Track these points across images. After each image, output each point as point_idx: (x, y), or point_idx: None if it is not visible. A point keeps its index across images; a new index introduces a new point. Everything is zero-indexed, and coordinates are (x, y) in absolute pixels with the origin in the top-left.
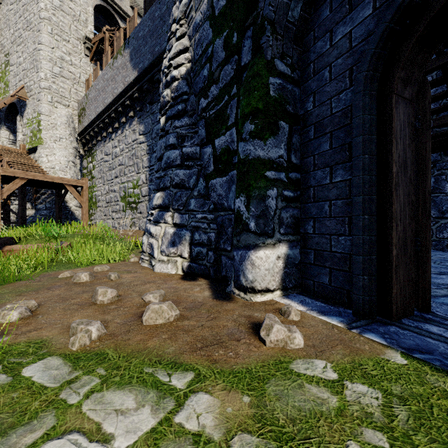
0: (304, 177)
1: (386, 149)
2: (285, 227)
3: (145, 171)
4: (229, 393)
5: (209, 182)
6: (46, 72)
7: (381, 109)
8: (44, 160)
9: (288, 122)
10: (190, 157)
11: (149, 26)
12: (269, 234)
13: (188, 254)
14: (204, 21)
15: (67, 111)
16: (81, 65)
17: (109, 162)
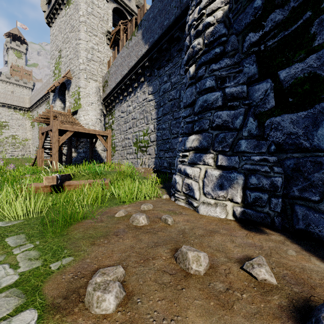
0: None
1: None
2: None
3: (154, 122)
4: None
5: (266, 120)
6: (83, 58)
7: None
8: (82, 119)
9: None
10: (234, 97)
11: (158, 7)
12: None
13: (241, 199)
14: None
15: (96, 84)
16: (104, 51)
17: (124, 117)
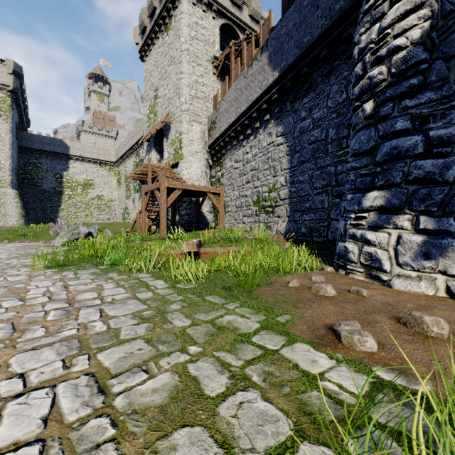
0: None
1: None
2: None
3: (285, 174)
4: None
5: None
6: (186, 96)
7: None
8: (185, 173)
9: None
10: (443, 141)
11: (294, 20)
12: None
13: None
14: None
15: (200, 127)
16: (210, 84)
17: (239, 168)
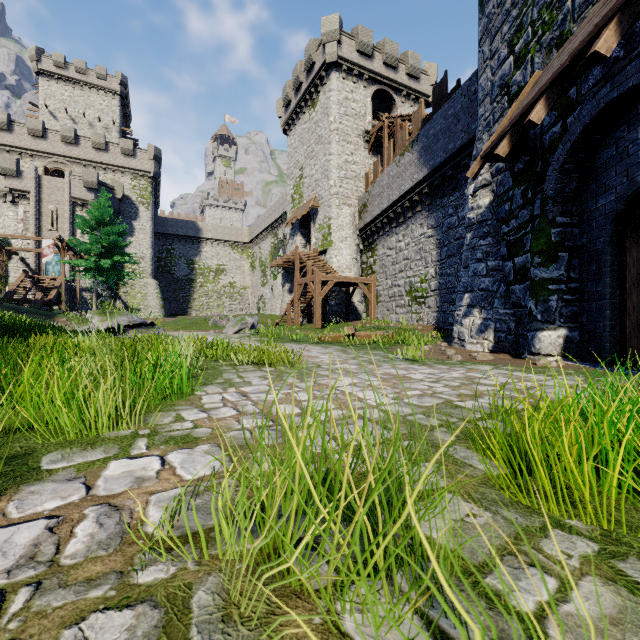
0: (581, 286)
1: (623, 274)
2: (565, 318)
3: (435, 266)
4: (517, 367)
5: (510, 287)
6: (335, 179)
7: (621, 252)
8: (334, 261)
9: (567, 253)
10: (493, 268)
11: (441, 125)
12: (551, 322)
13: (493, 338)
14: (506, 170)
15: (350, 210)
16: (361, 160)
17: (392, 256)
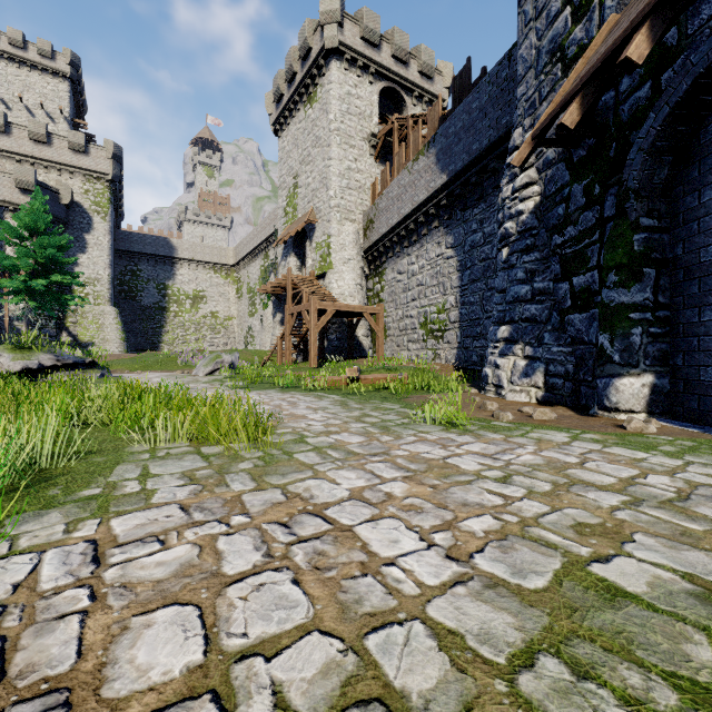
0: (674, 314)
1: None
2: (651, 359)
3: (455, 293)
4: (604, 435)
5: (565, 317)
6: (335, 189)
7: None
8: (334, 286)
9: (654, 268)
10: (541, 292)
11: (463, 121)
12: (633, 365)
13: (543, 384)
14: (559, 161)
15: (354, 227)
16: (366, 169)
17: (403, 282)
